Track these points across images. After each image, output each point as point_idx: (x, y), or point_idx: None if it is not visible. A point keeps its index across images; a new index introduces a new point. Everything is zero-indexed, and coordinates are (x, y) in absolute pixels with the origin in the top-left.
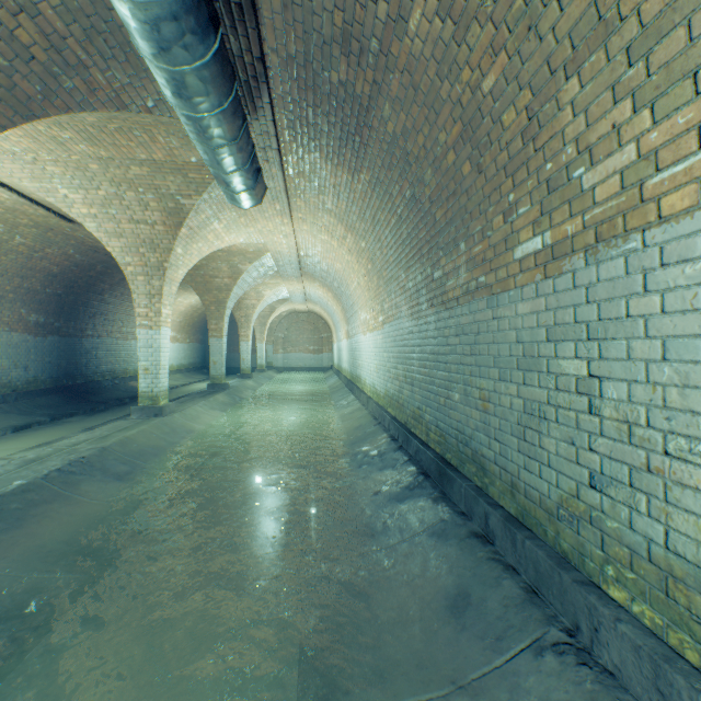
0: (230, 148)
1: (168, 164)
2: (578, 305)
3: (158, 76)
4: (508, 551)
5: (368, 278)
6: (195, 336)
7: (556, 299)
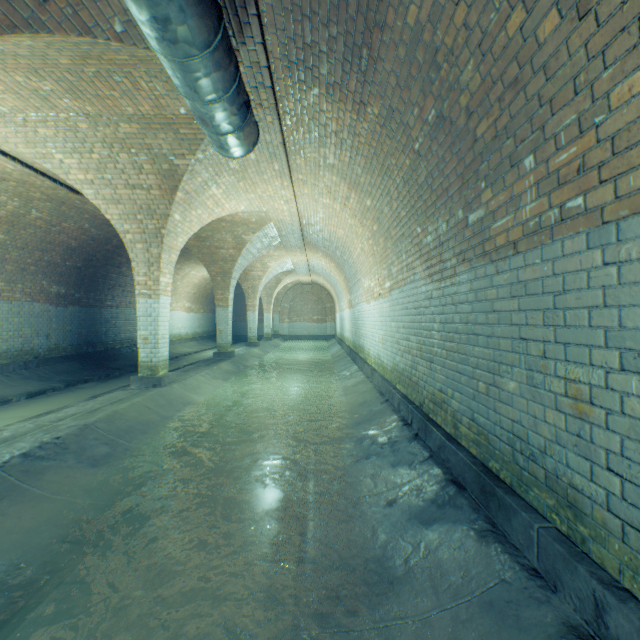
0: (203, 61)
1: (157, 119)
2: None
3: None
4: None
5: (373, 242)
6: (208, 307)
7: None
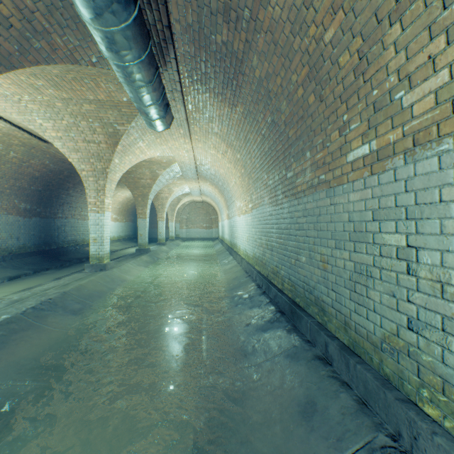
0: (147, 88)
1: (108, 103)
2: (399, 193)
3: (95, 35)
4: (343, 371)
5: (242, 179)
6: (129, 218)
7: (381, 190)
